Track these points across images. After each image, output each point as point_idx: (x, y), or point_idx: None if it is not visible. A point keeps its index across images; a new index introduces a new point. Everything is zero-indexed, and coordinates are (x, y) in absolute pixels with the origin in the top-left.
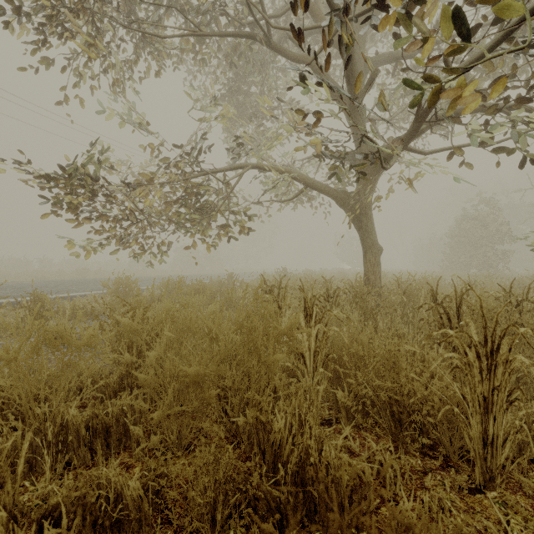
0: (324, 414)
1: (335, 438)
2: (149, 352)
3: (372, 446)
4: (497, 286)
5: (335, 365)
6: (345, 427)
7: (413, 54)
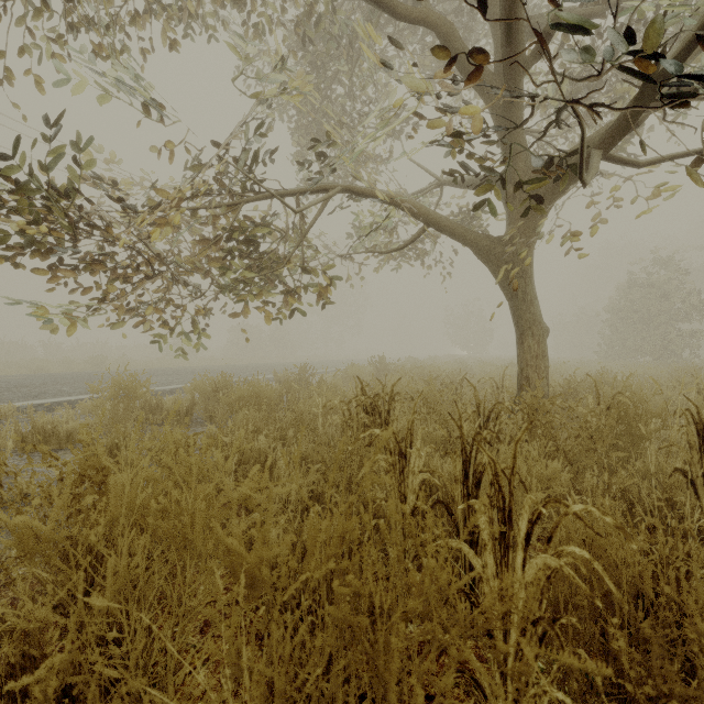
0: None
1: None
2: (23, 677)
3: None
4: None
5: (578, 649)
6: None
7: (600, 13)
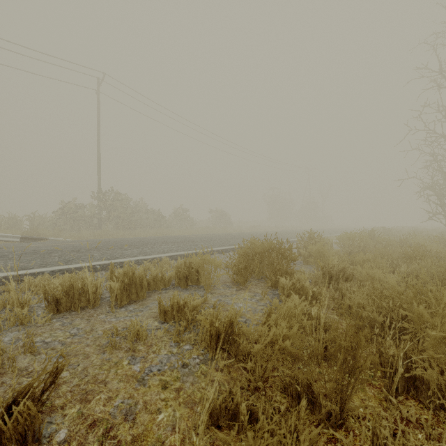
0: None
1: None
2: None
3: None
4: None
5: None
6: None
7: None
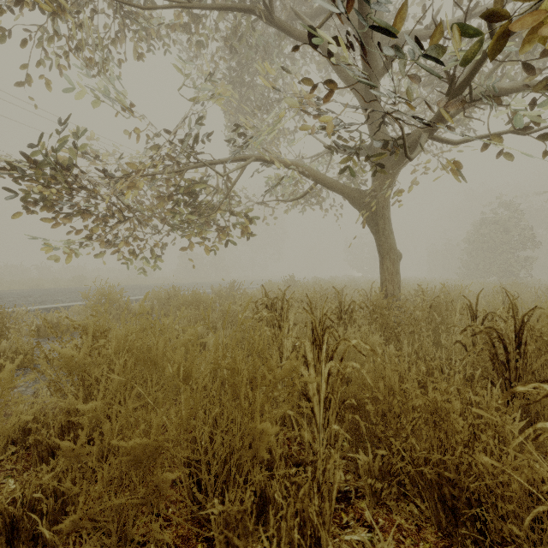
0: (339, 480)
1: (355, 529)
2: (83, 405)
3: (412, 547)
4: (529, 297)
5: (355, 415)
6: (370, 516)
7: None
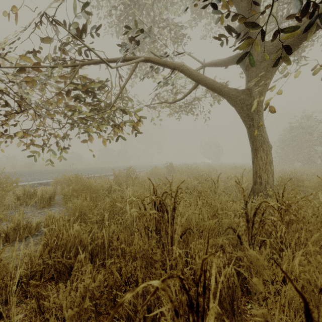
0: None
1: None
2: None
3: None
4: None
5: None
6: None
7: None
